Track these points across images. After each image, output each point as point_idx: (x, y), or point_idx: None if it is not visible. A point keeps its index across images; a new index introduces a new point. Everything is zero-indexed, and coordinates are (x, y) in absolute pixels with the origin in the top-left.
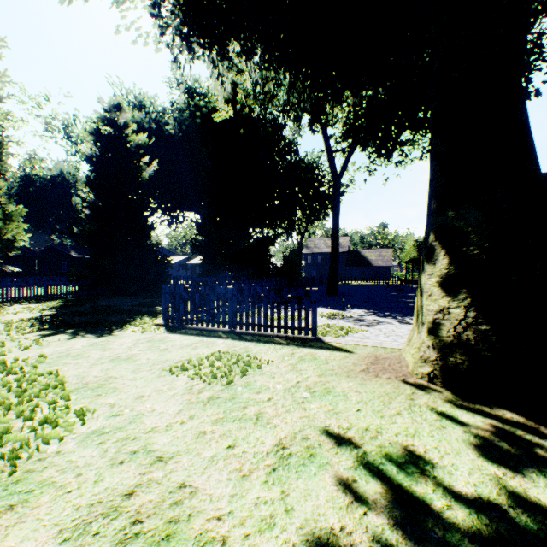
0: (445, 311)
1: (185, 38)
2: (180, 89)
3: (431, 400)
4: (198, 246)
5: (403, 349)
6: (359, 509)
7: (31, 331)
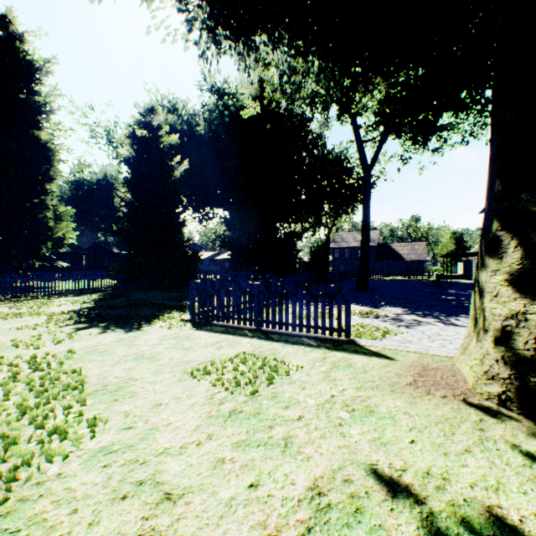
0: (520, 317)
1: (211, 31)
2: (210, 91)
3: (508, 433)
4: (227, 242)
5: (456, 358)
6: None
7: (68, 324)
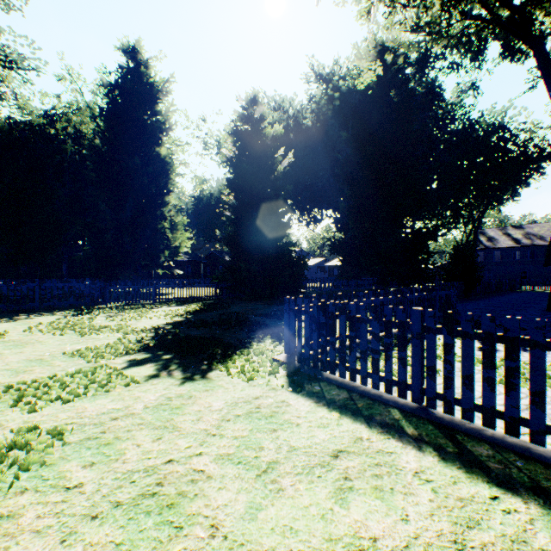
0: None
1: None
2: (318, 81)
3: None
4: (337, 245)
5: None
6: None
7: (128, 351)
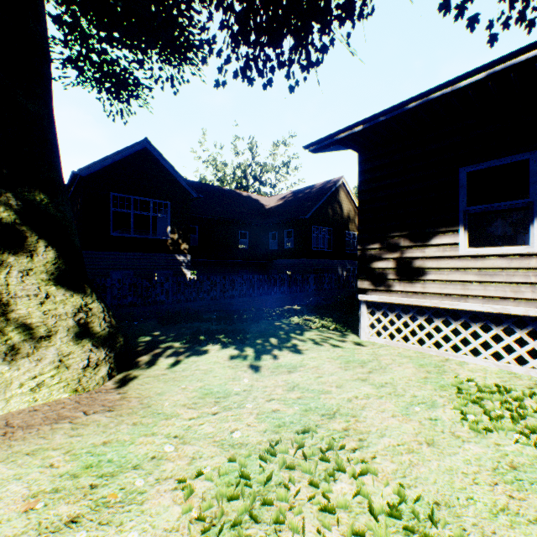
0: (87, 308)
1: None
2: None
3: (156, 370)
4: None
5: None
6: (279, 354)
7: None
